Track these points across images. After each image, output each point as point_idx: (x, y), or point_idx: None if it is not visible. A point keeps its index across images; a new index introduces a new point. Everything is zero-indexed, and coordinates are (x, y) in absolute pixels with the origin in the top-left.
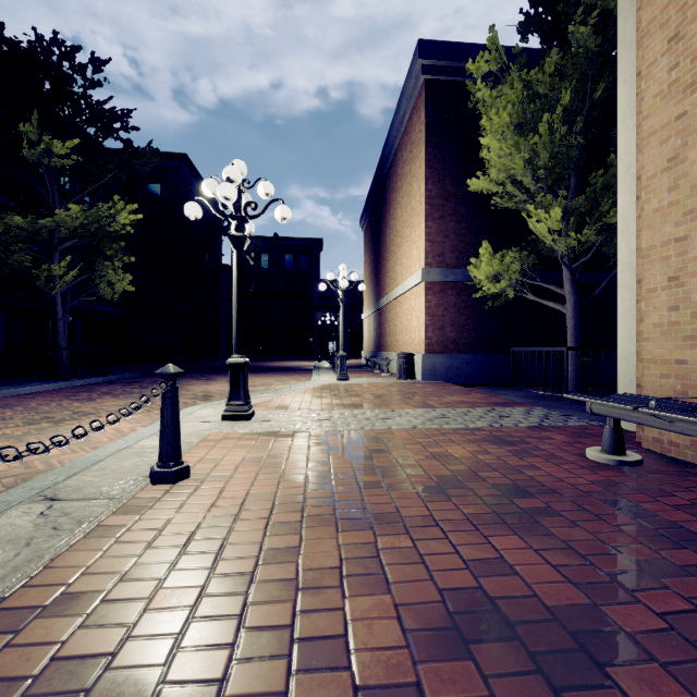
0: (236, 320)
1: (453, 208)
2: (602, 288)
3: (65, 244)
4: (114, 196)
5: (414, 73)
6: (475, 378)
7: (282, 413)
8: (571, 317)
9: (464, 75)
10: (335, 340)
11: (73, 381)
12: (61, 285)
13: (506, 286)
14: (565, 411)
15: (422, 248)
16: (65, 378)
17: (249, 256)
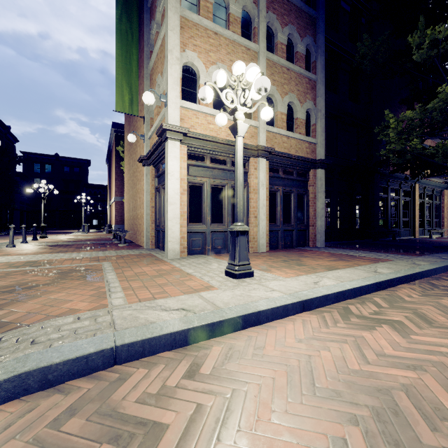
0: (43, 216)
1: None
2: None
3: None
4: None
5: (112, 130)
6: None
7: (56, 237)
8: None
9: None
10: (98, 218)
11: None
12: None
13: None
14: None
15: (115, 189)
16: None
17: (37, 165)
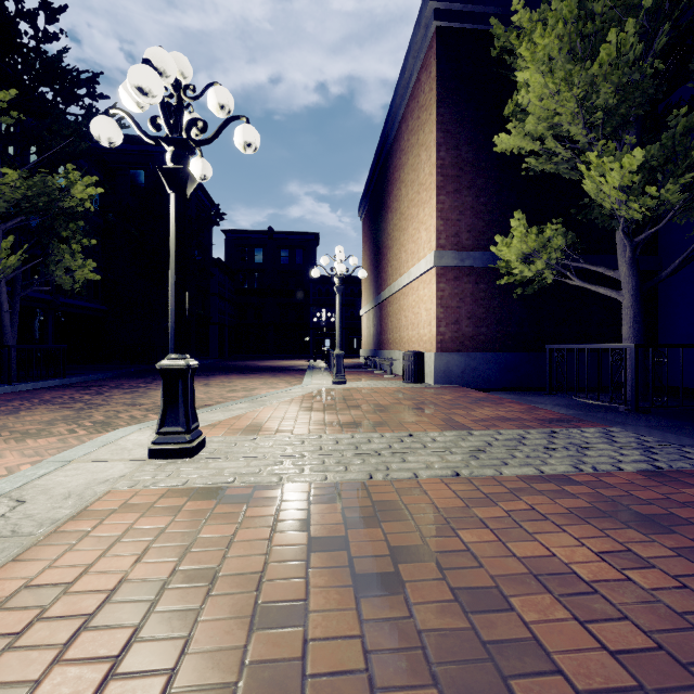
0: (174, 301)
1: (470, 180)
2: (674, 267)
3: (10, 222)
4: (67, 165)
5: (424, 21)
6: (496, 381)
7: (249, 440)
8: (629, 306)
9: (483, 22)
10: (332, 338)
11: (17, 385)
12: (5, 271)
13: (544, 268)
14: (637, 429)
15: (433, 228)
16: (13, 381)
17: (243, 251)
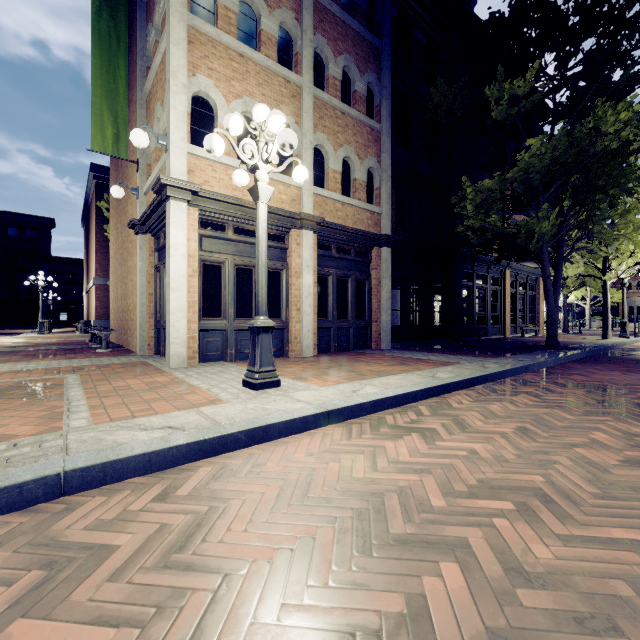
0: None
1: None
2: None
3: None
4: None
5: (91, 175)
6: None
7: None
8: None
9: None
10: (69, 311)
11: None
12: None
13: None
14: None
15: (95, 266)
16: None
17: None
